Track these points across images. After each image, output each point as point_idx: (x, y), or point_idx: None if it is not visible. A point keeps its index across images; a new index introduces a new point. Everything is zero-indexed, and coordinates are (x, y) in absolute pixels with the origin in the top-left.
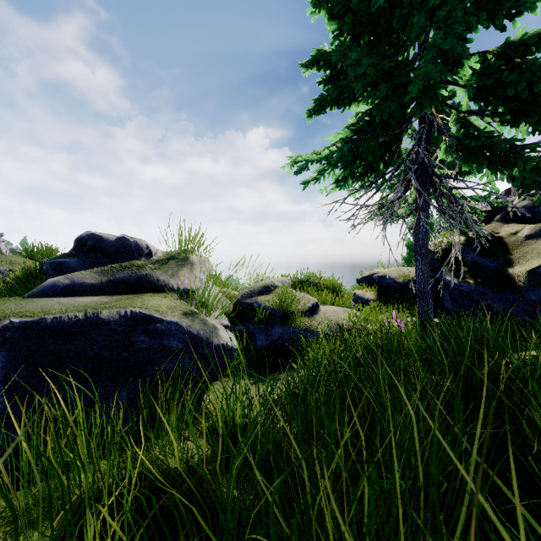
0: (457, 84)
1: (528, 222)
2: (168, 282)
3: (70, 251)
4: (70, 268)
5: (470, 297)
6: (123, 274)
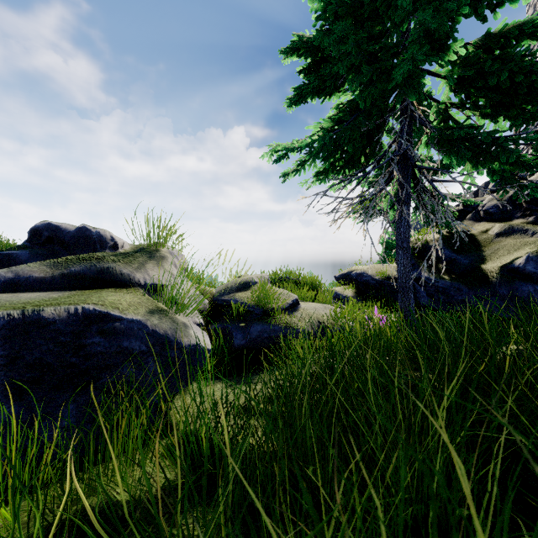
0: (439, 76)
1: (498, 221)
2: (134, 276)
3: (23, 243)
4: (20, 261)
5: (446, 292)
6: (80, 267)
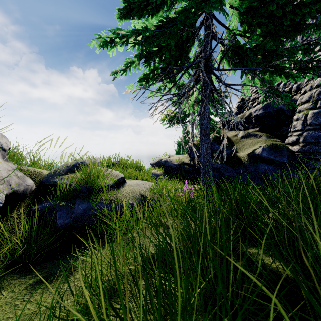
0: (230, 6)
1: (241, 130)
2: None
3: None
4: None
5: (218, 171)
6: None
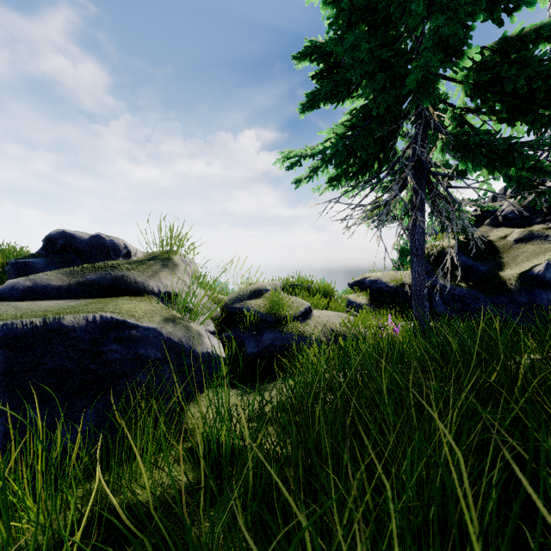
0: (454, 80)
1: (517, 226)
2: (148, 285)
3: (38, 251)
4: (36, 269)
5: (462, 300)
6: (96, 275)
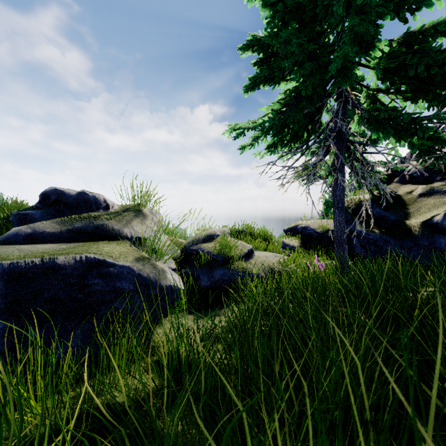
0: (368, 67)
1: (421, 183)
2: (122, 231)
3: (36, 204)
4: (34, 219)
5: (376, 243)
6: (82, 224)
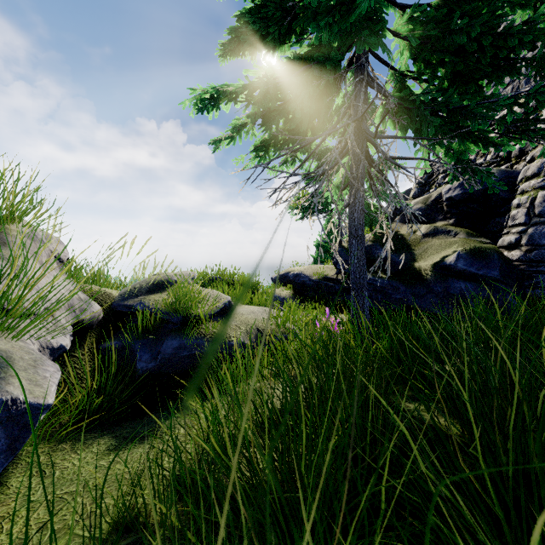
0: (397, 35)
1: (423, 223)
2: None
3: None
4: None
5: (384, 291)
6: None
